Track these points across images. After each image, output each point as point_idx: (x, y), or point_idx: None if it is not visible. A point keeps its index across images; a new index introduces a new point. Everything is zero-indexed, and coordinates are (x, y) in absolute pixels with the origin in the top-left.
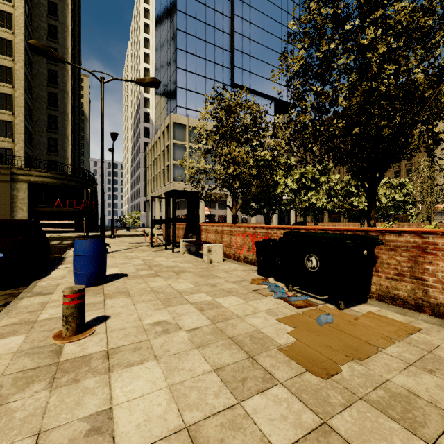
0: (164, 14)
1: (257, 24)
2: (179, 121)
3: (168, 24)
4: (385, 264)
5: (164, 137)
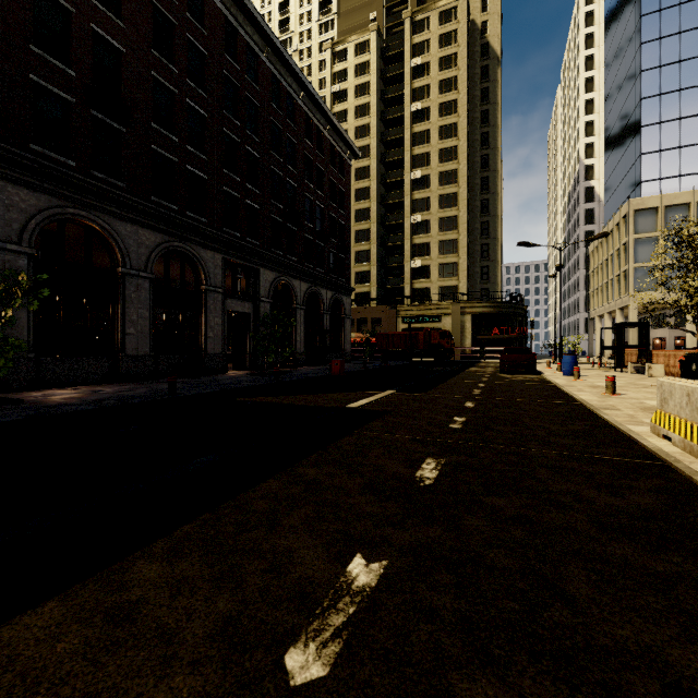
0: (620, 49)
1: None
2: (644, 206)
3: (626, 64)
4: None
5: (618, 231)
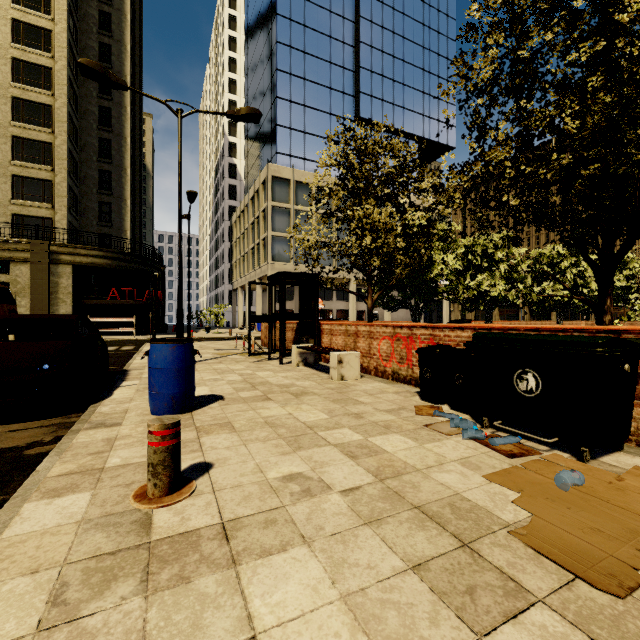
0: (259, 21)
1: (392, 29)
2: (280, 175)
3: (264, 36)
4: None
5: (258, 198)
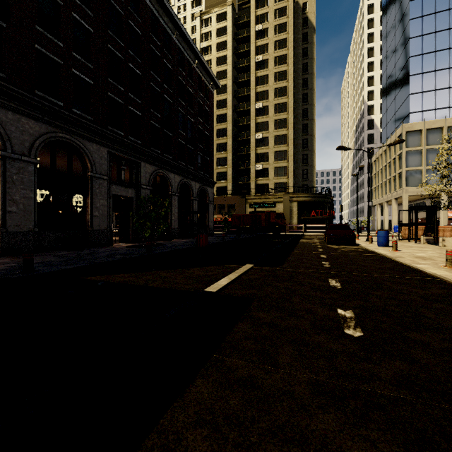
0: (394, 25)
1: None
2: (413, 129)
3: (398, 35)
4: None
5: (394, 146)
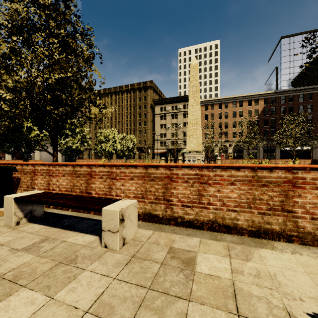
0: None
1: None
2: None
3: None
4: (23, 182)
5: None
